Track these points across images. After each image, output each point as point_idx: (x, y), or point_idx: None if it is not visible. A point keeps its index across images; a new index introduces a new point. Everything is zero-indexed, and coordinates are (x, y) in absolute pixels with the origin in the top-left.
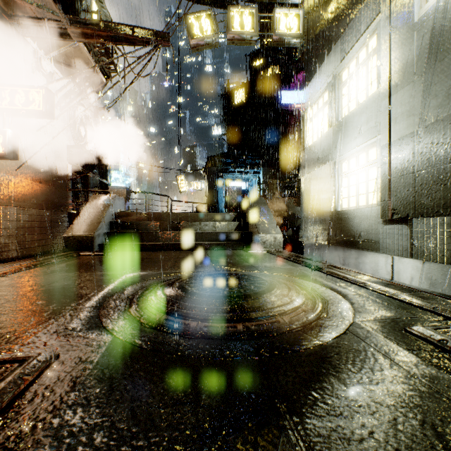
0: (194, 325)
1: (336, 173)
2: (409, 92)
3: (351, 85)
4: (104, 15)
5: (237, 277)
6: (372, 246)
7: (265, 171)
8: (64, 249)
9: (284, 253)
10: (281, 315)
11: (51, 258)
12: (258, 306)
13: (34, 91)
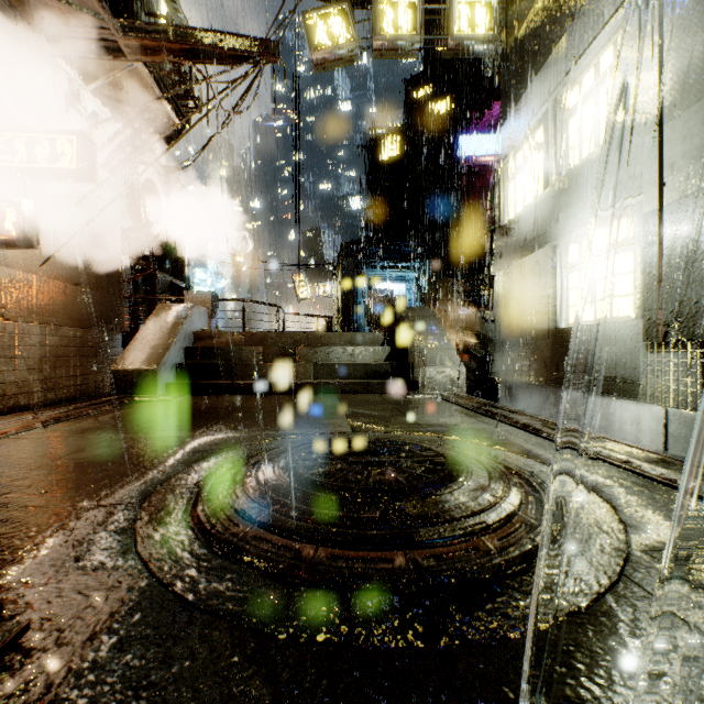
0: (308, 553)
1: (558, 265)
2: (699, 115)
3: (585, 113)
4: (179, 23)
5: (392, 447)
6: (625, 389)
7: (433, 265)
8: (111, 392)
9: (469, 400)
10: (480, 533)
11: (86, 406)
12: (433, 513)
13: (64, 138)
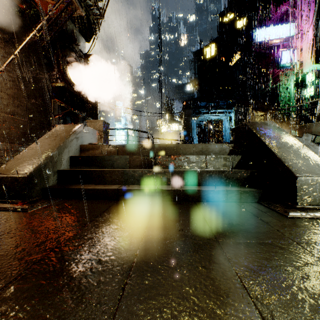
0: None
1: None
2: None
3: None
4: None
5: None
6: None
7: (237, 110)
8: None
9: None
10: None
11: None
12: None
13: None
